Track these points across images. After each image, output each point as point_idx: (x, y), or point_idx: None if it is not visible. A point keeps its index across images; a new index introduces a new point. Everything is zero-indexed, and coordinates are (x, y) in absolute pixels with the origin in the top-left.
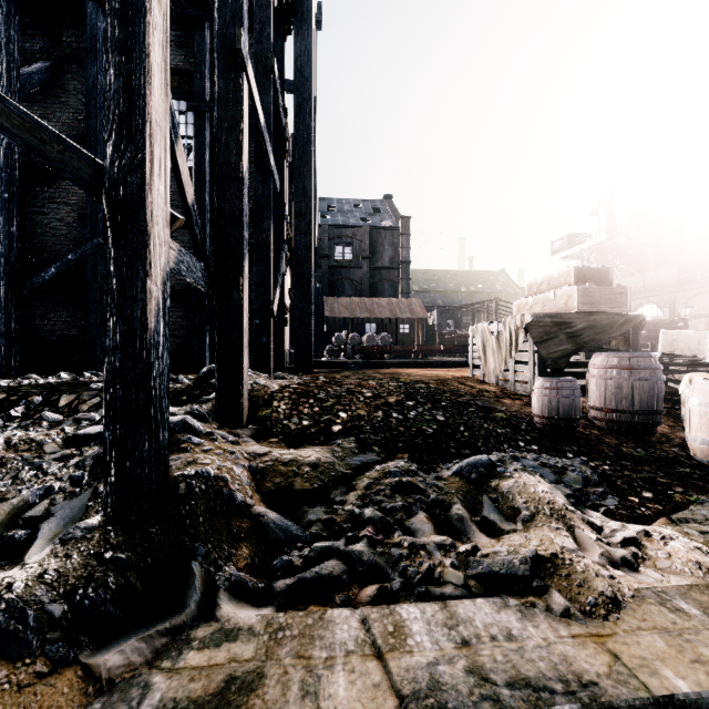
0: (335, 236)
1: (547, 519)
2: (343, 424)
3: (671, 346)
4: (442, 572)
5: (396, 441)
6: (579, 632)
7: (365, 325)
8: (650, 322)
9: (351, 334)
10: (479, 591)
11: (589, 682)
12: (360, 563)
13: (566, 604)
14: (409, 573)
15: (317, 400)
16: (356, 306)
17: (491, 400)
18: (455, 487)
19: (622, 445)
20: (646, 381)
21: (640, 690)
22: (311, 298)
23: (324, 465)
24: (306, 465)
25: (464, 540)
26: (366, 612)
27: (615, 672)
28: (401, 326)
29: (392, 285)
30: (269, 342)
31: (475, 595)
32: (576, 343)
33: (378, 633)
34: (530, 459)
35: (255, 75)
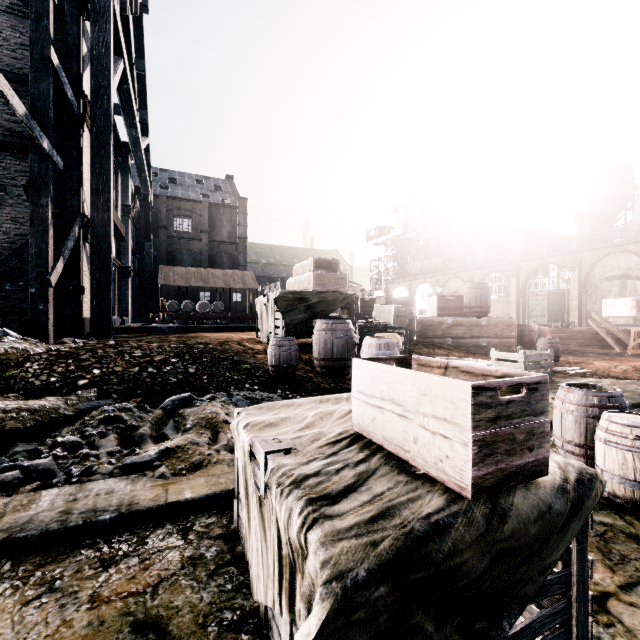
0: (174, 208)
1: (200, 428)
2: (92, 379)
3: (379, 315)
4: (98, 468)
5: (136, 389)
6: (160, 483)
7: (199, 293)
8: (393, 298)
9: (185, 301)
10: (118, 474)
11: (135, 503)
12: (35, 471)
13: (164, 471)
14: (72, 472)
15: (76, 360)
16: (191, 275)
17: (248, 356)
18: (154, 416)
19: (322, 383)
20: (341, 339)
21: (161, 501)
22: (110, 269)
23: (46, 410)
24: (25, 411)
25: (137, 448)
26: (14, 497)
27: (157, 497)
28: (234, 295)
29: (231, 257)
30: (47, 310)
31: (113, 477)
32: (312, 313)
33: (12, 506)
34: (242, 395)
35: (30, 60)
